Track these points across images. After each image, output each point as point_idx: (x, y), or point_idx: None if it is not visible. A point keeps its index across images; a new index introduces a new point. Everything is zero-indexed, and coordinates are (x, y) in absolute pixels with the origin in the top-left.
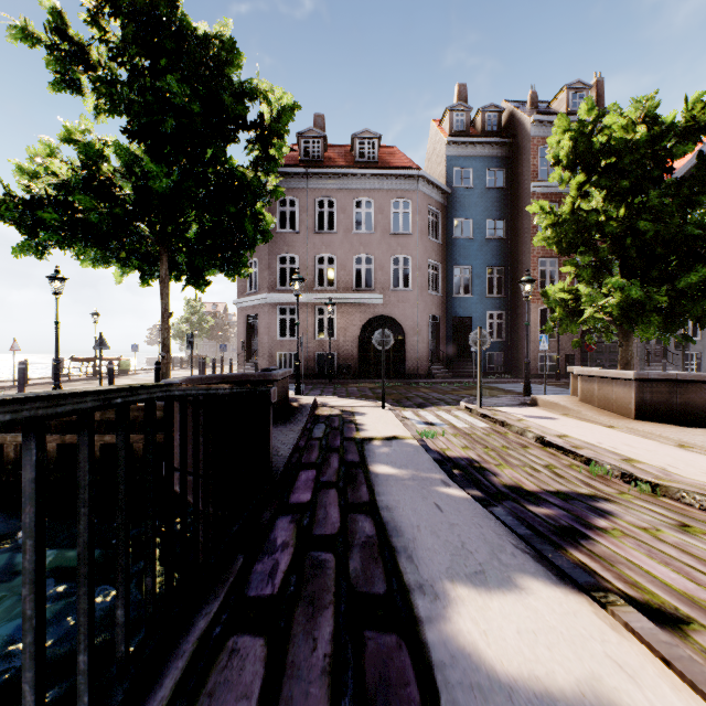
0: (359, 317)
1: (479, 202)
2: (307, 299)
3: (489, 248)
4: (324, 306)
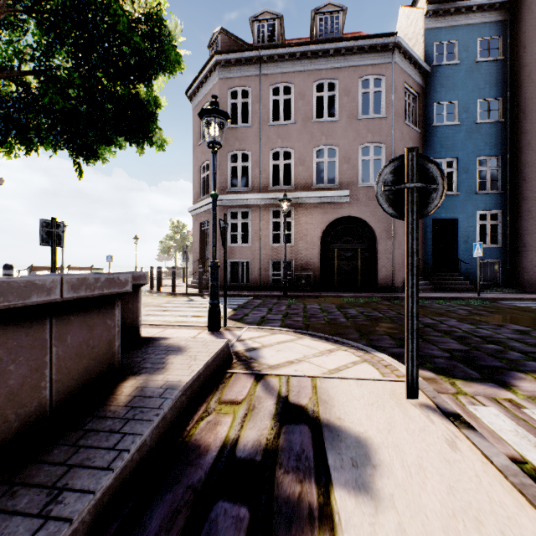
0: (320, 218)
1: (466, 80)
2: (260, 200)
3: (480, 134)
4: (280, 207)
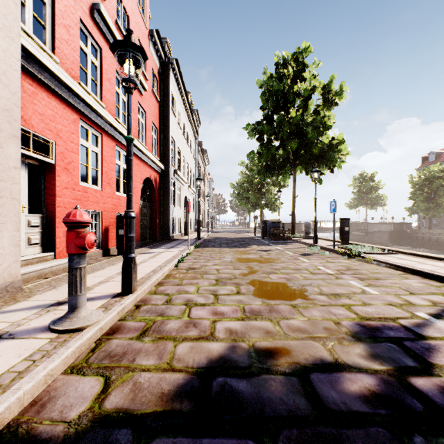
0: None
1: None
2: None
3: None
4: None
